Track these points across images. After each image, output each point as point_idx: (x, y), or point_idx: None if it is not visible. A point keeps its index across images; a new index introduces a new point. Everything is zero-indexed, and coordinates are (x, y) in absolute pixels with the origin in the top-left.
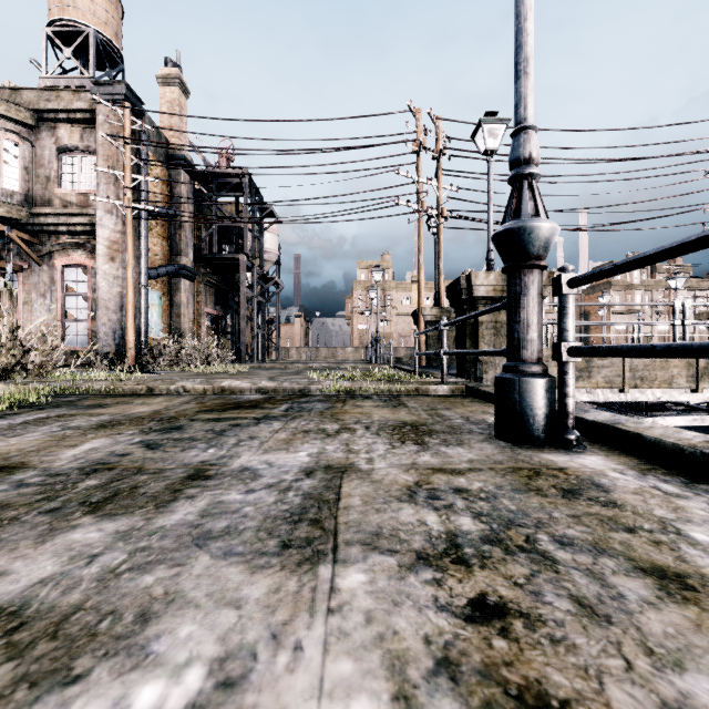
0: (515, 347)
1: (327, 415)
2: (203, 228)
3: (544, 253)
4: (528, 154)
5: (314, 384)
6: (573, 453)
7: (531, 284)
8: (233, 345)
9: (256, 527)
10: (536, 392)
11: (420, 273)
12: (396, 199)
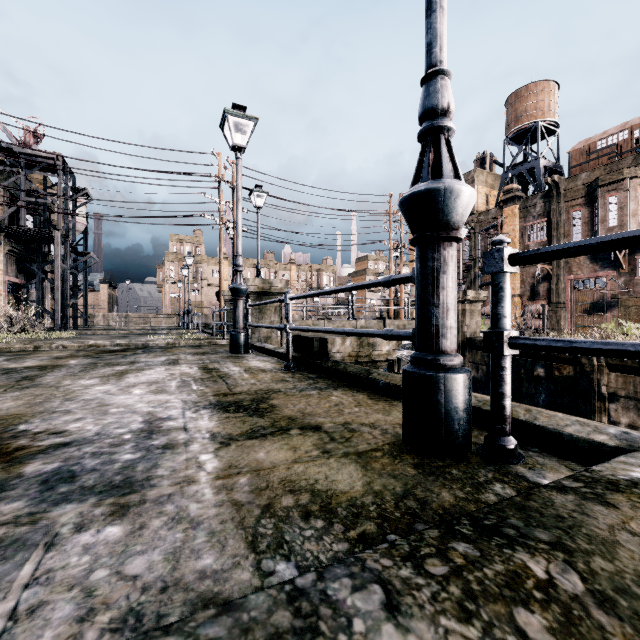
0: (235, 324)
1: (165, 352)
2: (4, 198)
3: (243, 295)
4: (239, 264)
5: (151, 341)
6: (248, 354)
7: (239, 304)
8: (39, 312)
9: (161, 364)
10: (240, 338)
11: (221, 266)
12: (203, 214)
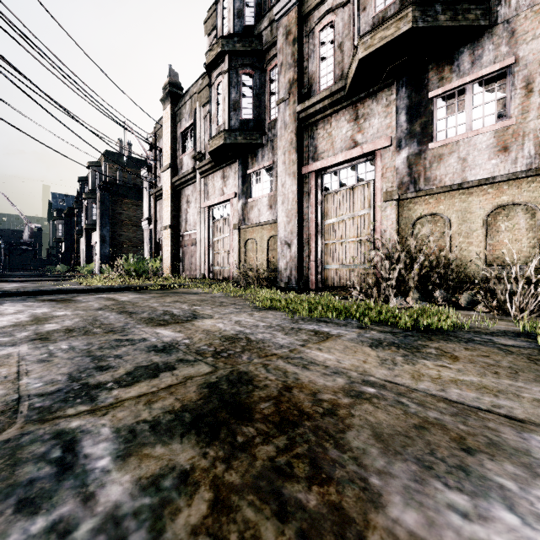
0: None
1: None
2: None
3: None
4: None
5: None
6: None
7: None
8: None
9: None
10: None
11: None
12: None
